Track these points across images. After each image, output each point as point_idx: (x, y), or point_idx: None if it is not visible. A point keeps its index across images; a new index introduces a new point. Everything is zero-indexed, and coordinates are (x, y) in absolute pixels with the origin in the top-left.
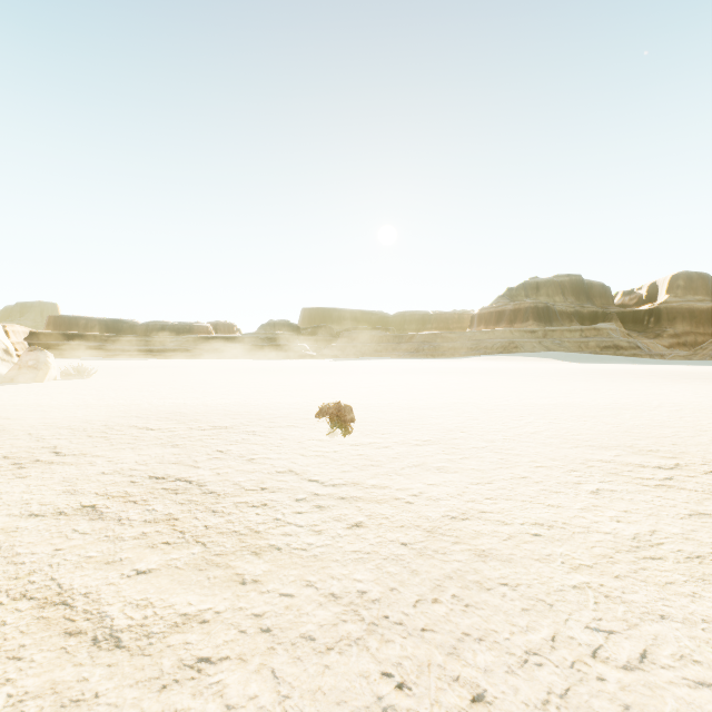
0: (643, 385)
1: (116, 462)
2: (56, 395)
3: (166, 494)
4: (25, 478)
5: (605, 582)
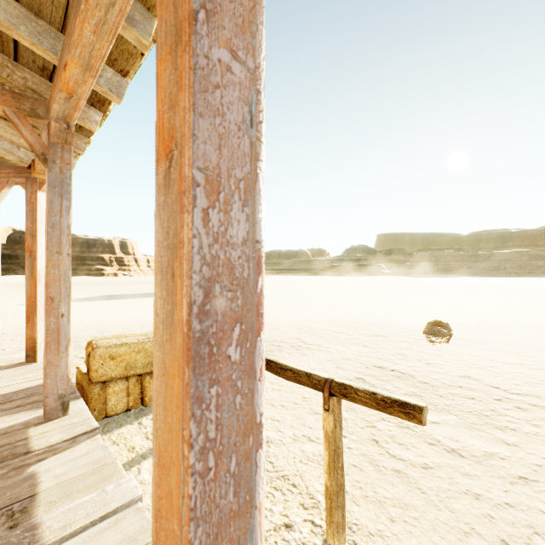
0: None
1: (342, 352)
2: None
3: (396, 379)
4: (307, 356)
5: None
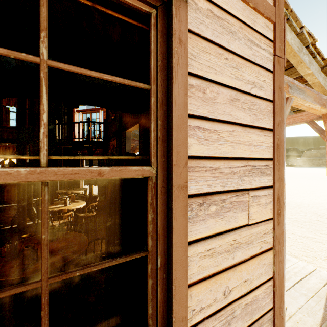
0: None
1: None
2: None
3: None
4: None
5: None
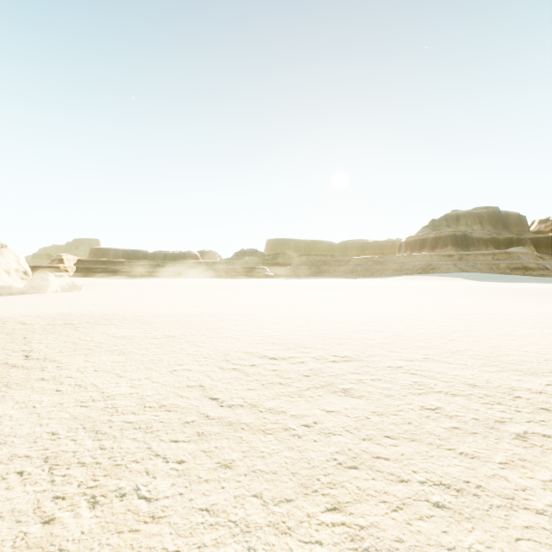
0: (477, 300)
1: None
2: (29, 302)
3: None
4: None
5: (18, 415)
